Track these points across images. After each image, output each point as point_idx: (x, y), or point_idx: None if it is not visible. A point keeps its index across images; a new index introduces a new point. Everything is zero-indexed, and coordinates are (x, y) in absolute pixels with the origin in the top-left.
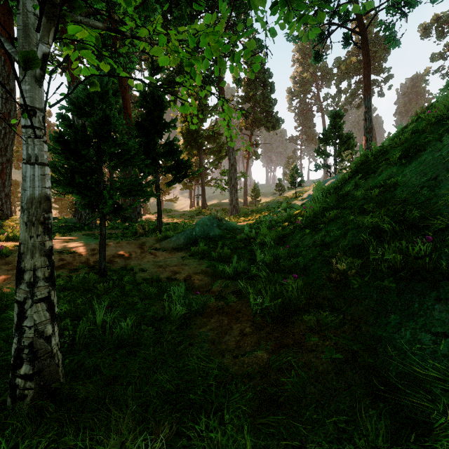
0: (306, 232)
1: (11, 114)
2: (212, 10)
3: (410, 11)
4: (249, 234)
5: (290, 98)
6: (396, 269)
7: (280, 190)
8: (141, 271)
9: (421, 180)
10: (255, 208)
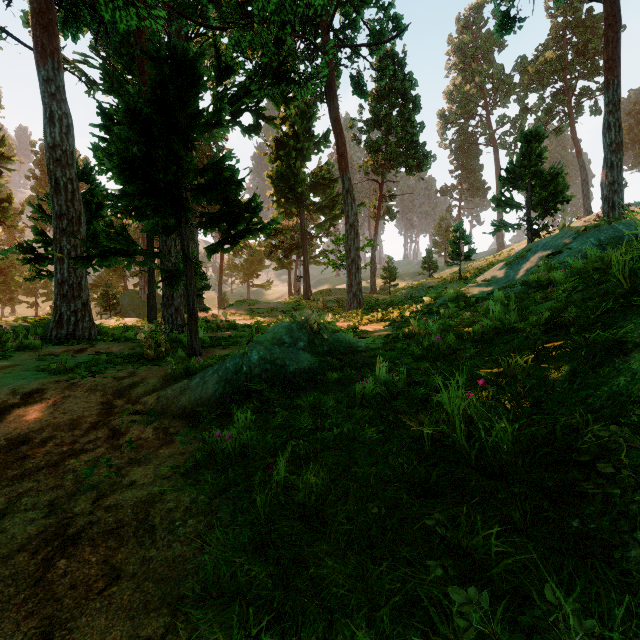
0: None
1: None
2: None
3: None
4: (389, 380)
5: (443, 126)
6: None
7: (429, 268)
8: None
9: None
10: (390, 297)
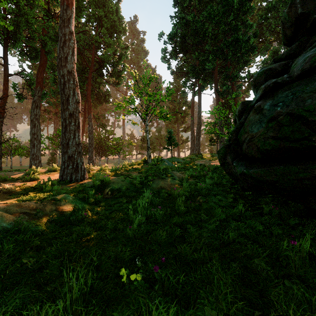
0: None
1: (200, 122)
2: None
3: None
4: None
5: None
6: None
7: None
8: None
9: None
10: None
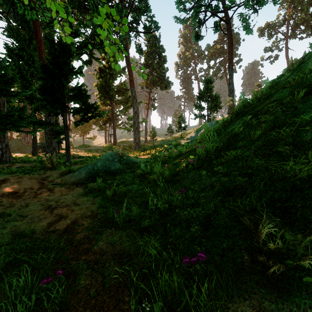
0: (201, 173)
1: None
2: None
3: (259, 8)
4: (145, 169)
5: (177, 69)
6: None
7: (170, 132)
8: (20, 216)
9: None
10: (153, 144)
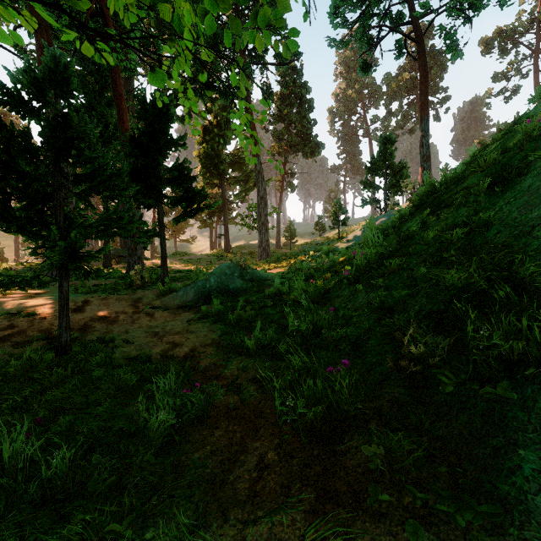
0: (357, 288)
1: None
2: (237, 5)
3: (475, 15)
4: (280, 287)
5: (332, 119)
6: (512, 359)
7: (320, 229)
8: (126, 342)
9: (529, 216)
10: (290, 251)
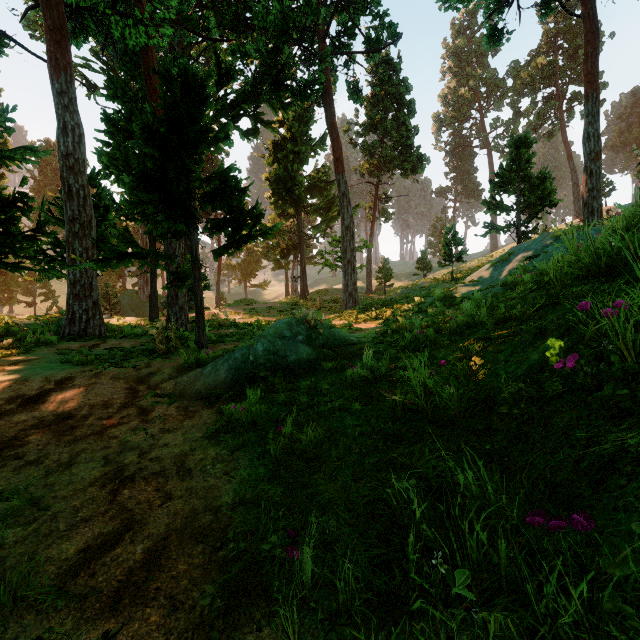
0: None
1: None
2: None
3: None
4: (375, 365)
5: (438, 129)
6: None
7: (424, 269)
8: (33, 504)
9: None
10: (385, 297)
